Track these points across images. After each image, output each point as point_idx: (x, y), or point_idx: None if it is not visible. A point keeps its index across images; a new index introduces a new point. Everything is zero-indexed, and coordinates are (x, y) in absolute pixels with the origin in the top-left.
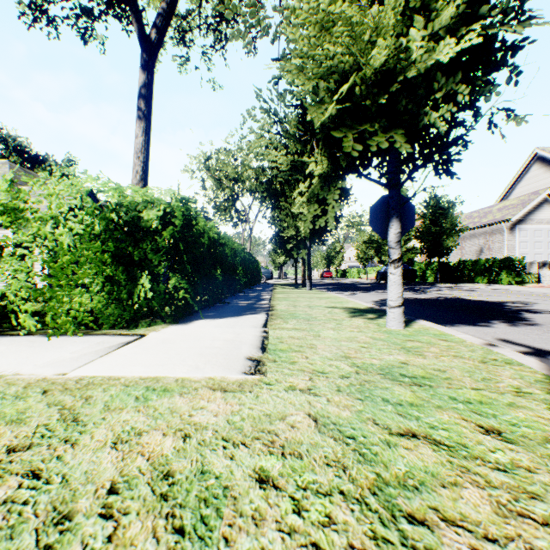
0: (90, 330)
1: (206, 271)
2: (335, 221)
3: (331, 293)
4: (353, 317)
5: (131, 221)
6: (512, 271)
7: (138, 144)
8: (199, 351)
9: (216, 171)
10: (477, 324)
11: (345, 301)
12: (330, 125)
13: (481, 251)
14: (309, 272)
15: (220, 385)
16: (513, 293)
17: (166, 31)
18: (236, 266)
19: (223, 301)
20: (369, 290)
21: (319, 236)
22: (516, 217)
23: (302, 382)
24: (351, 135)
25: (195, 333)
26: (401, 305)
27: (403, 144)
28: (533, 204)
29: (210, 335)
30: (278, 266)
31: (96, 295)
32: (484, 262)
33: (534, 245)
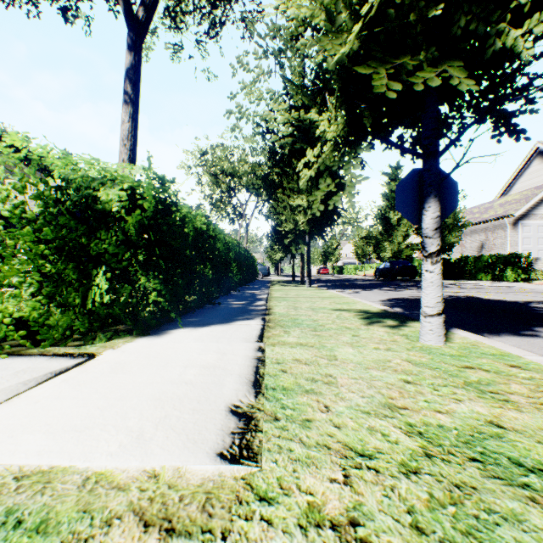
0: (26, 347)
1: (189, 268)
2: (336, 214)
3: (332, 291)
4: (370, 325)
5: (85, 202)
6: (518, 267)
7: (125, 131)
8: (158, 390)
9: (213, 166)
10: (521, 333)
11: (351, 301)
12: (350, 65)
13: (482, 247)
14: (308, 269)
15: (164, 504)
16: (527, 291)
17: (154, 9)
18: (230, 262)
19: (213, 301)
20: (371, 288)
21: (319, 230)
22: (519, 212)
23: (333, 493)
24: (384, 71)
25: (165, 353)
26: (441, 313)
27: (463, 81)
28: (536, 199)
29: (185, 356)
30: (274, 263)
31: (28, 300)
32: (487, 258)
33: (538, 241)
